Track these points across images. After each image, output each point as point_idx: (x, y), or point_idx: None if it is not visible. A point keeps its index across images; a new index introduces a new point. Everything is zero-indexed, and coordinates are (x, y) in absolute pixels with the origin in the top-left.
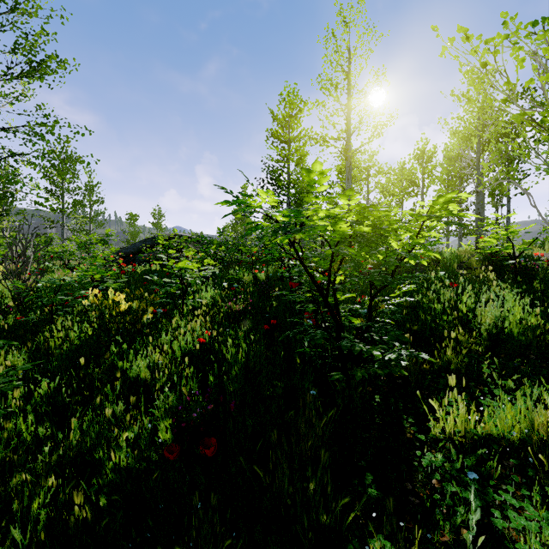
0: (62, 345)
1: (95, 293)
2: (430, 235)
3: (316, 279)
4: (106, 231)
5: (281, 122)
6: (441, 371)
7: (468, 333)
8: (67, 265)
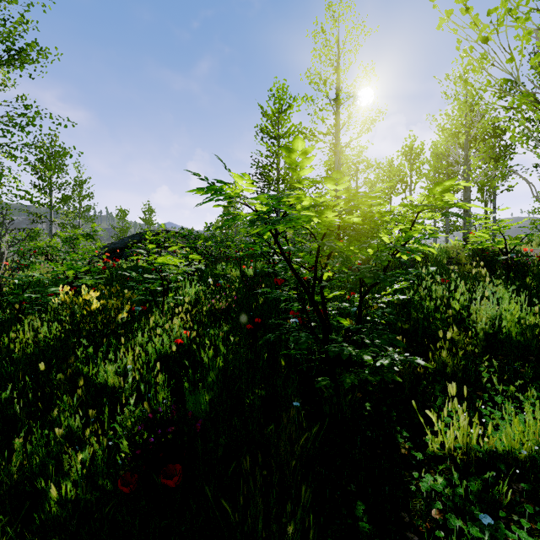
0: (24, 348)
1: (70, 290)
2: (425, 228)
3: (302, 275)
4: (92, 226)
5: (271, 117)
6: (435, 375)
7: (464, 332)
8: (50, 260)
